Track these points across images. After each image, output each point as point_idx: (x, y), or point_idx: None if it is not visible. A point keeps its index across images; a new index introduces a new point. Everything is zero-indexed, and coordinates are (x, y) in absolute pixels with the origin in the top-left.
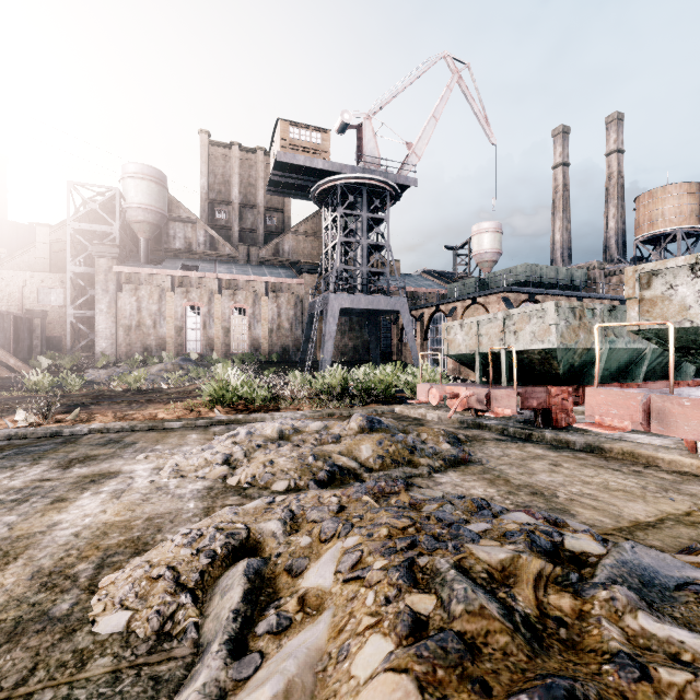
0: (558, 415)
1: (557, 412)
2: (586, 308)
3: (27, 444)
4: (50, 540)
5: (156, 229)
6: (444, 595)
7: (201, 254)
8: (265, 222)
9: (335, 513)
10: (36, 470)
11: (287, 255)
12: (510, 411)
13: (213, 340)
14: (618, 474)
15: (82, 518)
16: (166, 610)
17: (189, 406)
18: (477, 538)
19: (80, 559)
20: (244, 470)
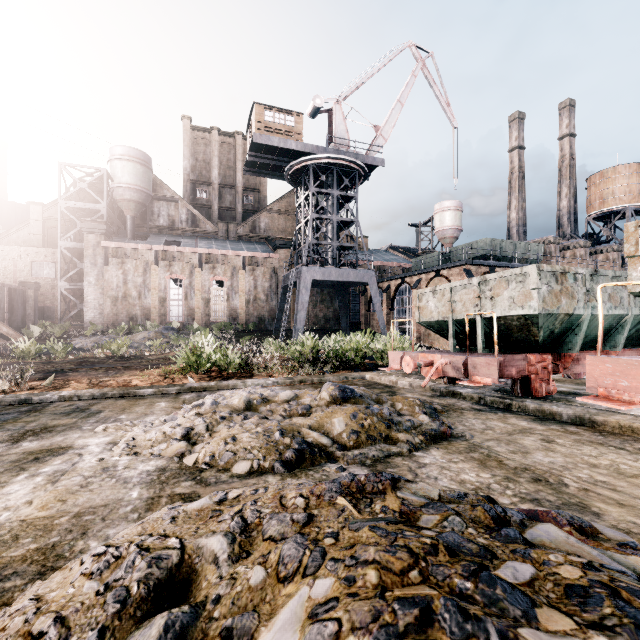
0: (538, 383)
1: (536, 381)
2: (568, 273)
3: None
4: None
5: (142, 207)
6: None
7: (184, 230)
8: (242, 201)
9: (300, 527)
10: None
11: (263, 231)
12: (490, 380)
13: (194, 310)
14: (624, 453)
15: None
16: None
17: (164, 372)
18: (530, 608)
19: None
20: (203, 447)
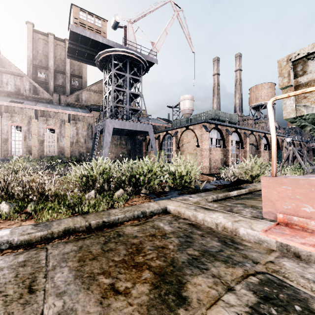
0: None
1: None
2: None
3: None
4: None
5: None
6: None
7: (27, 96)
8: (70, 82)
9: None
10: None
11: (84, 102)
12: None
13: (32, 148)
14: None
15: None
16: None
17: None
18: None
19: None
20: None
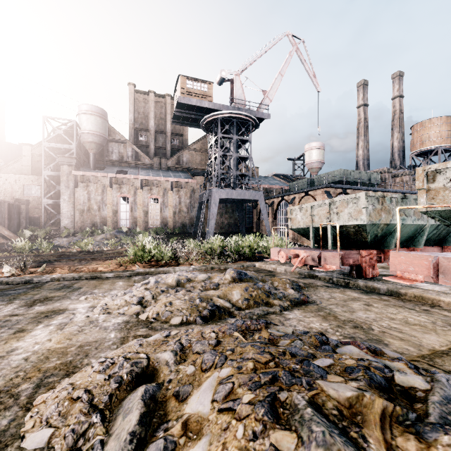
0: (367, 269)
1: (366, 268)
2: (386, 197)
3: (8, 289)
4: (6, 364)
5: (100, 147)
6: (304, 435)
7: (129, 163)
8: (171, 142)
9: (213, 346)
10: (9, 308)
11: (185, 164)
12: (334, 267)
13: (137, 219)
14: (413, 312)
15: (33, 346)
16: (80, 429)
17: (119, 262)
18: (325, 374)
19: (24, 380)
20: (151, 309)
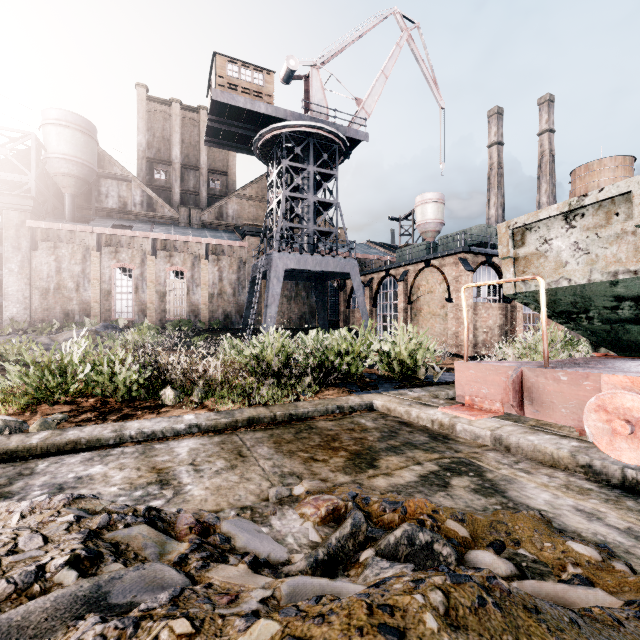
0: None
1: None
2: None
3: None
4: None
5: (84, 184)
6: None
7: (137, 214)
8: (208, 185)
9: None
10: None
11: (231, 219)
12: None
13: (147, 306)
14: None
15: None
16: None
17: None
18: None
19: None
20: None
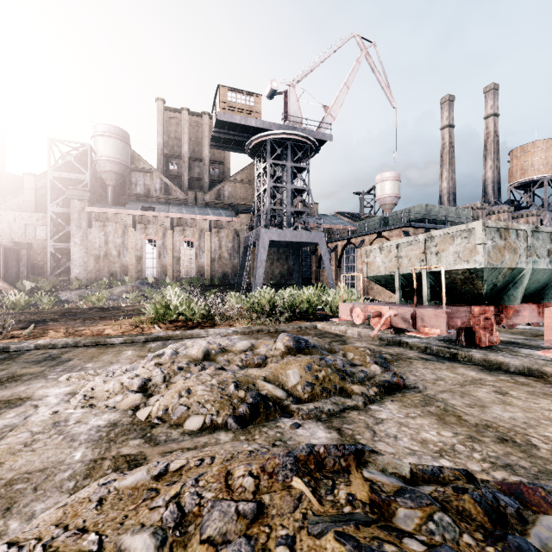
0: (481, 334)
1: (480, 332)
2: (511, 229)
3: None
4: None
5: (121, 177)
6: None
7: (158, 198)
8: (209, 172)
9: (246, 524)
10: None
11: (226, 199)
12: (438, 331)
13: (167, 267)
14: None
15: None
16: None
17: (135, 322)
18: None
19: None
20: (157, 400)
